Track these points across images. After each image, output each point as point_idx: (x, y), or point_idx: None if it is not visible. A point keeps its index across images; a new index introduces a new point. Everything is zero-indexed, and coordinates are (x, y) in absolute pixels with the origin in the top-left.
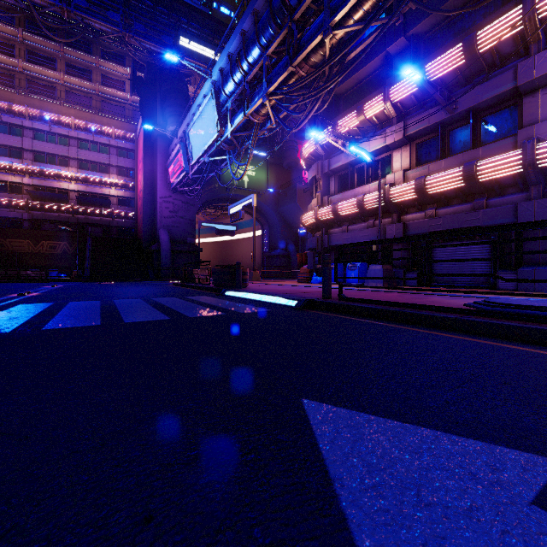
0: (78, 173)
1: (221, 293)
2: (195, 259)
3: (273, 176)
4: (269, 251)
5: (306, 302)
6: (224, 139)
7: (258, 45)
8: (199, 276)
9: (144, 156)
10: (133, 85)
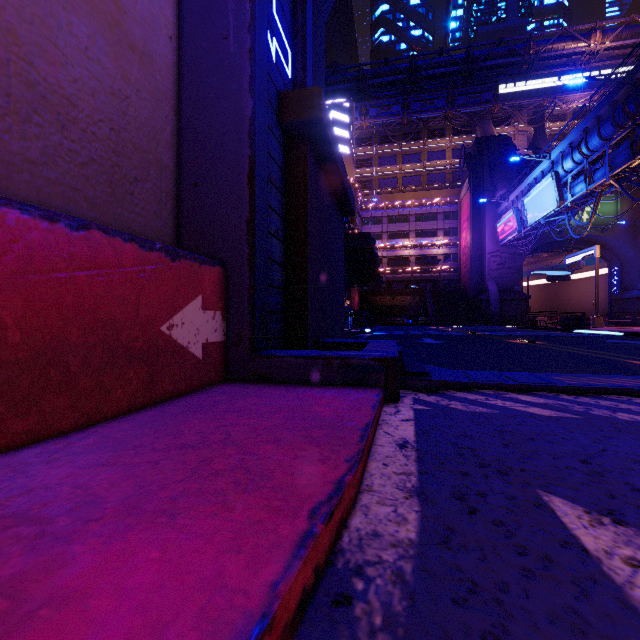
0: (415, 242)
1: (570, 331)
2: (522, 306)
3: (627, 203)
4: (620, 293)
5: (629, 333)
6: (563, 206)
7: (600, 140)
8: (540, 322)
9: (472, 219)
10: (463, 163)
